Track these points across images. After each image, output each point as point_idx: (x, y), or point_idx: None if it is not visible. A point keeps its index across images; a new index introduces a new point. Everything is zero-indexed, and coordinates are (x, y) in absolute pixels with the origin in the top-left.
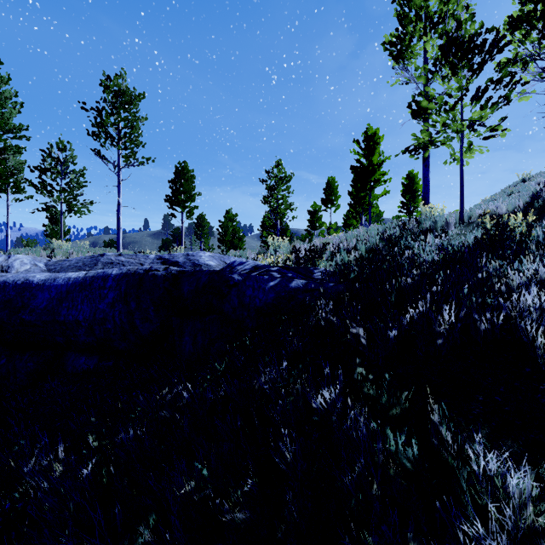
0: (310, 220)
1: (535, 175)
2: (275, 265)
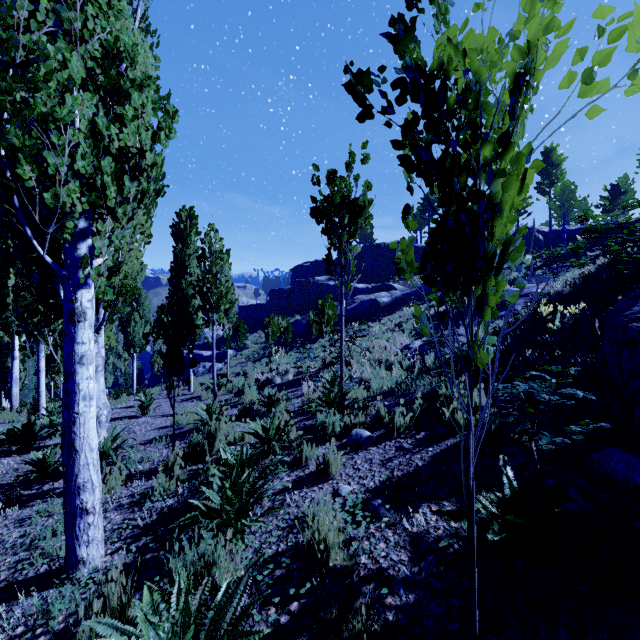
0: None
1: None
2: None
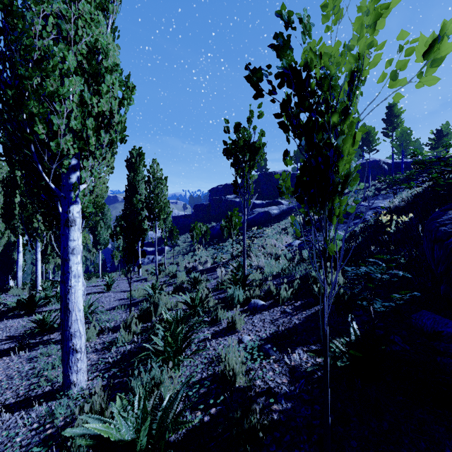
0: None
1: None
2: None
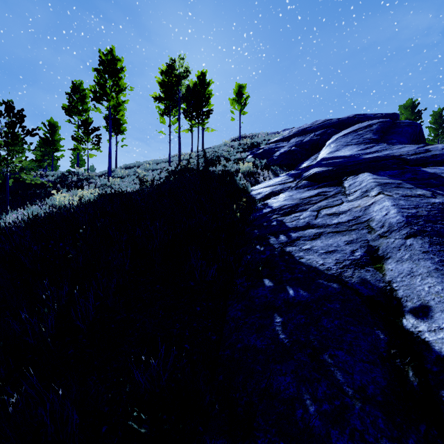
0: None
1: None
2: None
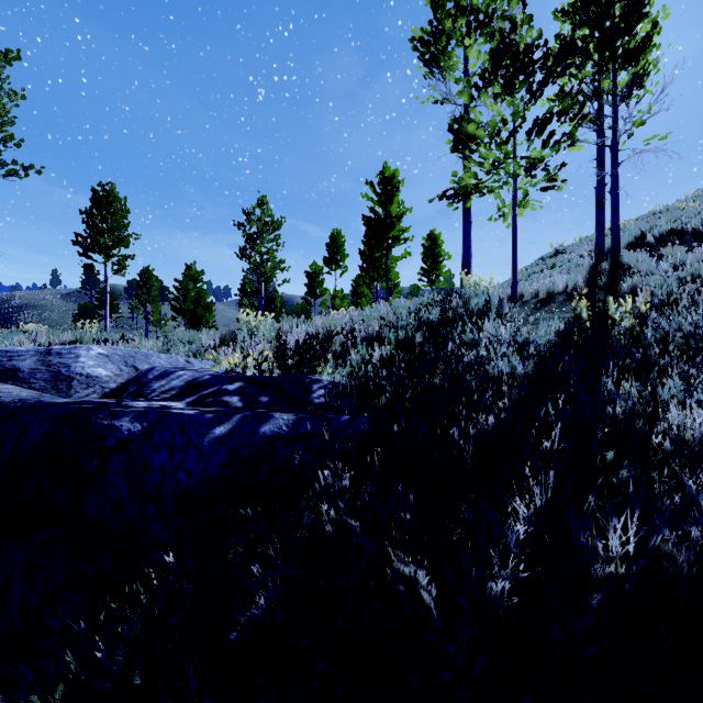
0: (308, 284)
1: (568, 247)
2: (241, 370)
